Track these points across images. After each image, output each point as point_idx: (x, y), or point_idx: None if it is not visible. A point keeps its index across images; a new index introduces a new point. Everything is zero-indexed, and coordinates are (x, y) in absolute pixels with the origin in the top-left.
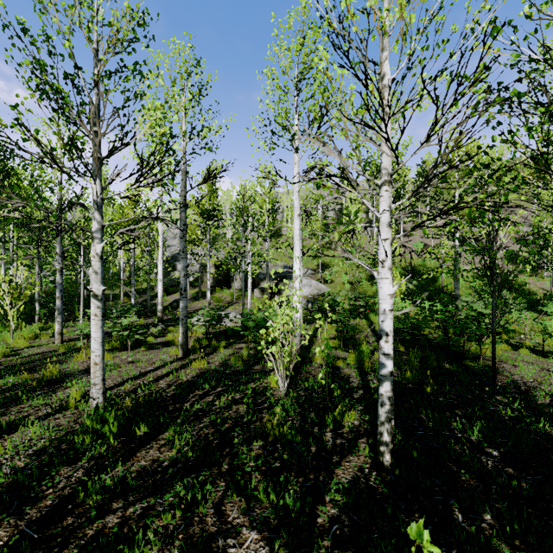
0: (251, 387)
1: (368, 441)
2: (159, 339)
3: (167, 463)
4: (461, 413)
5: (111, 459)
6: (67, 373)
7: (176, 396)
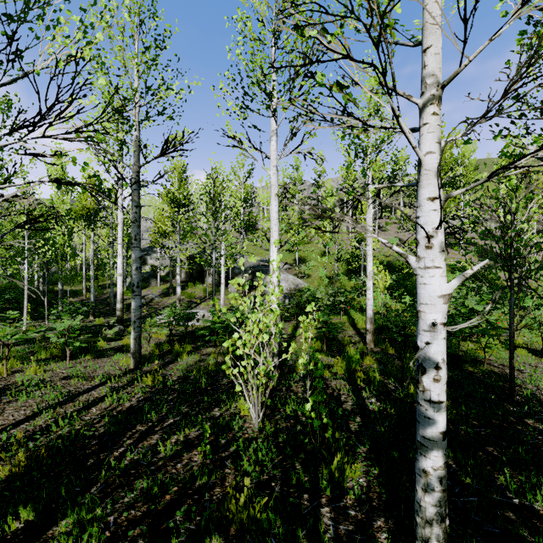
0: (213, 416)
1: (389, 526)
2: (113, 343)
3: None
4: (498, 453)
5: None
6: None
7: (106, 436)
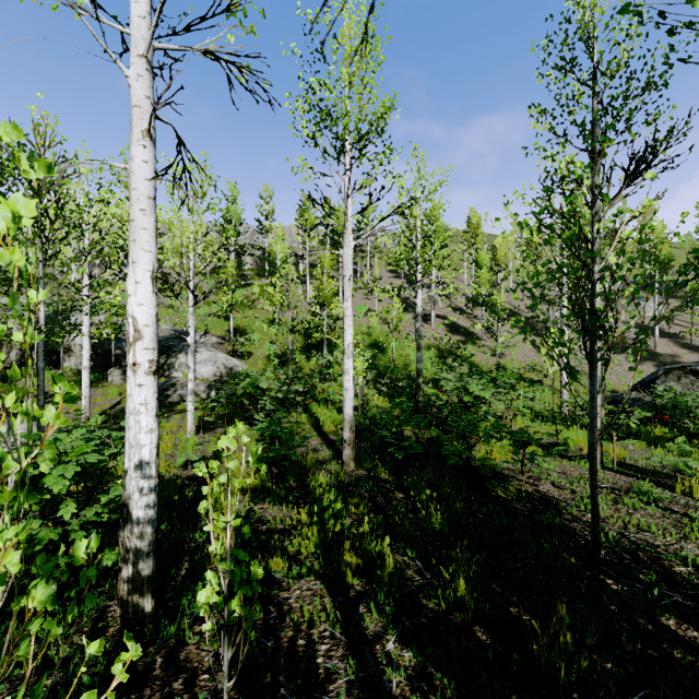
0: None
1: None
2: None
3: None
4: None
5: None
6: None
7: None
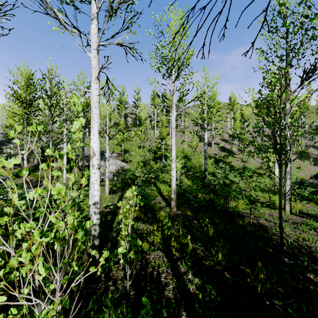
0: None
1: None
2: None
3: None
4: None
5: None
6: None
7: None
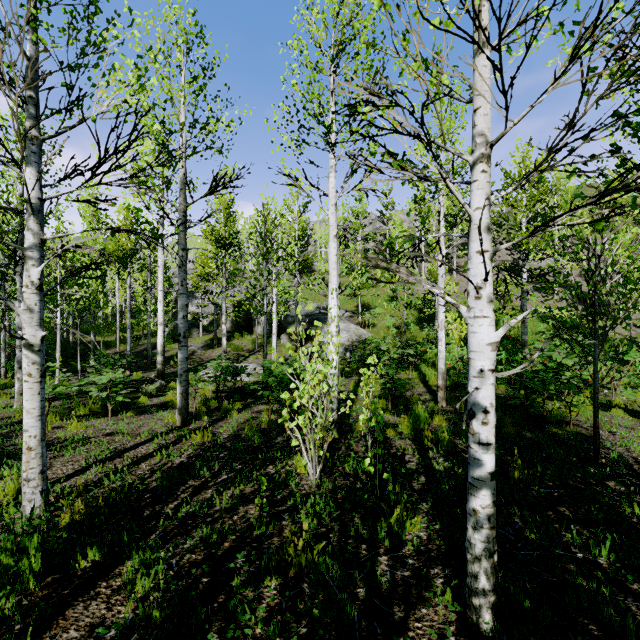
0: (268, 473)
1: (446, 573)
2: (155, 399)
3: (113, 633)
4: (570, 513)
5: (9, 635)
6: (13, 453)
7: (159, 490)
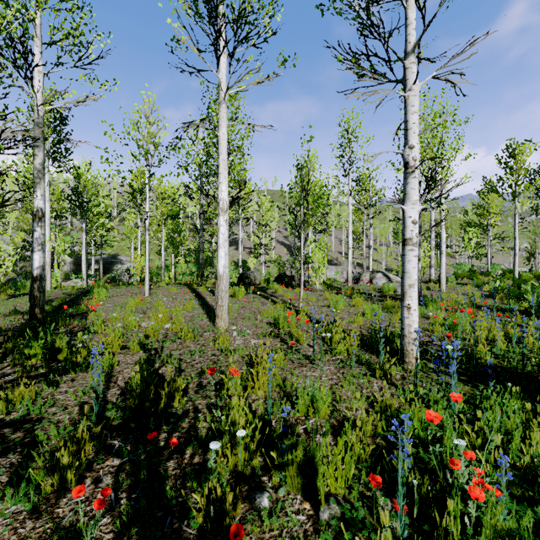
0: None
1: None
2: None
3: None
4: None
5: None
6: None
7: None
